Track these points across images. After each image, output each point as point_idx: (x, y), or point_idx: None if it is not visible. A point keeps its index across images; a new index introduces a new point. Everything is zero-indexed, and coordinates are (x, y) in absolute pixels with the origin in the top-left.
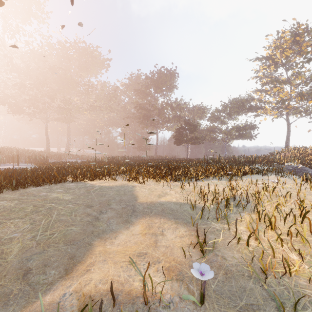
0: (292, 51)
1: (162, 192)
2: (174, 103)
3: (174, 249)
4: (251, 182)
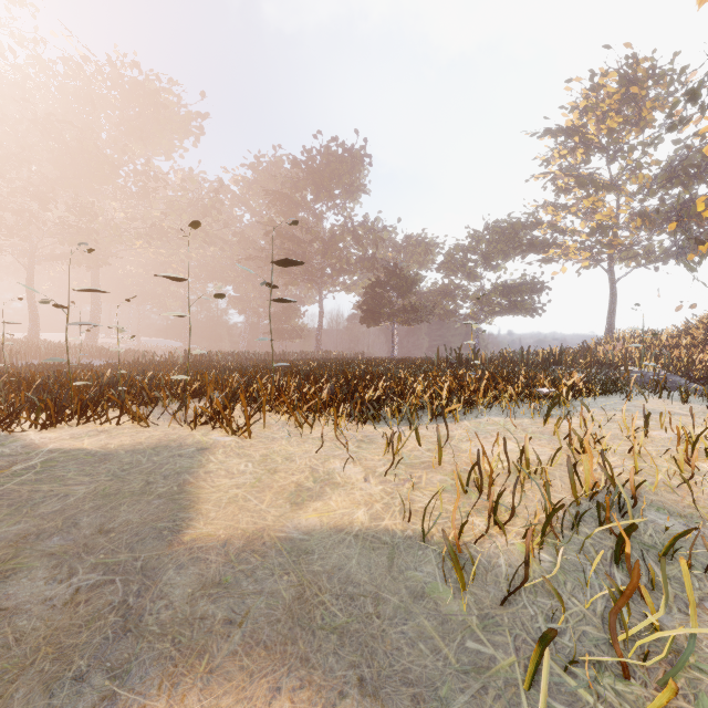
0: (622, 120)
1: (311, 472)
2: (362, 226)
3: None
4: (647, 426)
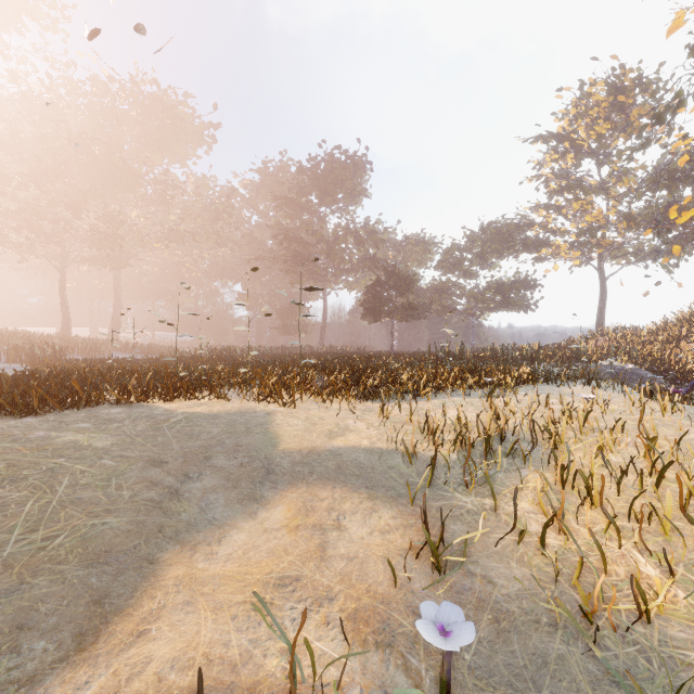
0: (611, 126)
1: (336, 425)
2: (363, 228)
3: (369, 564)
4: (538, 400)
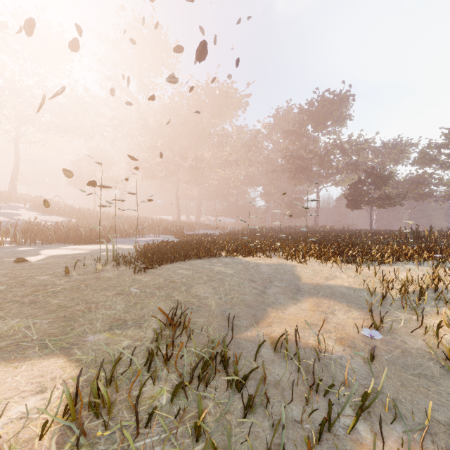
0: None
1: (329, 274)
2: (347, 143)
3: (346, 327)
4: None
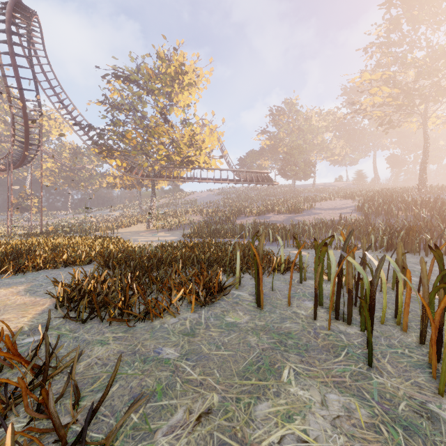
0: None
1: None
2: None
3: None
4: None
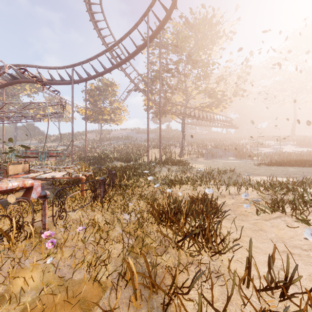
0: None
1: None
2: None
3: None
4: None
